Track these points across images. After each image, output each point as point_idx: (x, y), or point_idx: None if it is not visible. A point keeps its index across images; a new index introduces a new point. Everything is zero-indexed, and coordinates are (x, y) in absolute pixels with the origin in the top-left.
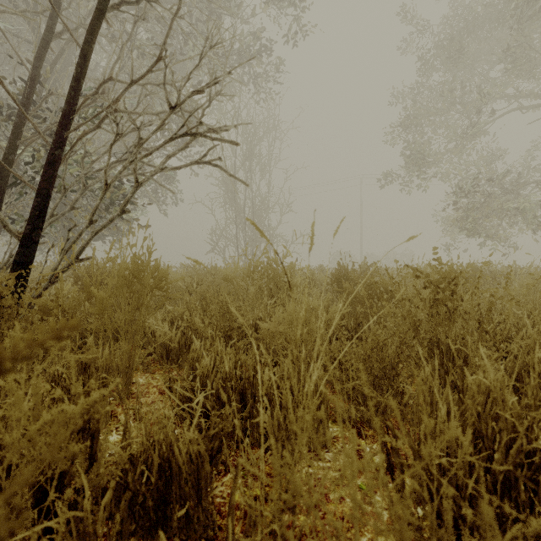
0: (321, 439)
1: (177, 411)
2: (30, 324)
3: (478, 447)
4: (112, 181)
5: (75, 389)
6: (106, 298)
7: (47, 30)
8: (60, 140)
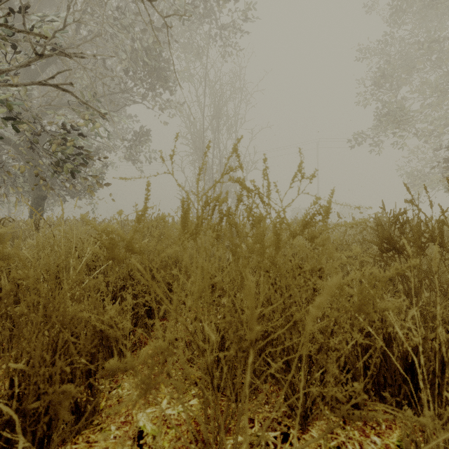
0: None
1: None
2: None
3: None
4: None
5: None
6: None
7: None
8: None
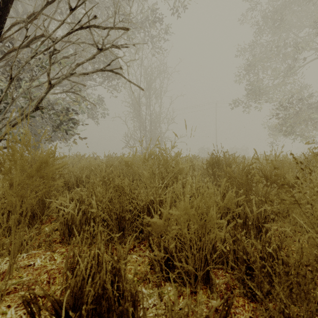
0: None
1: None
2: None
3: None
4: (16, 75)
5: None
6: None
7: None
8: None
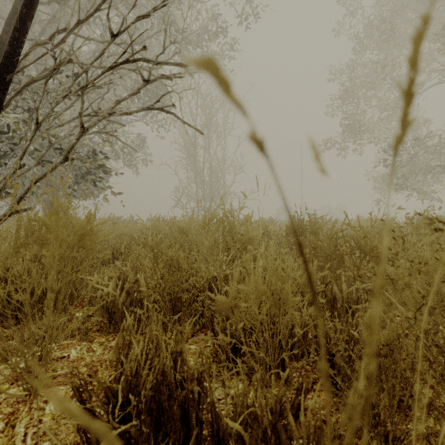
0: None
1: None
2: None
3: None
4: (43, 119)
5: None
6: None
7: None
8: (1, 83)
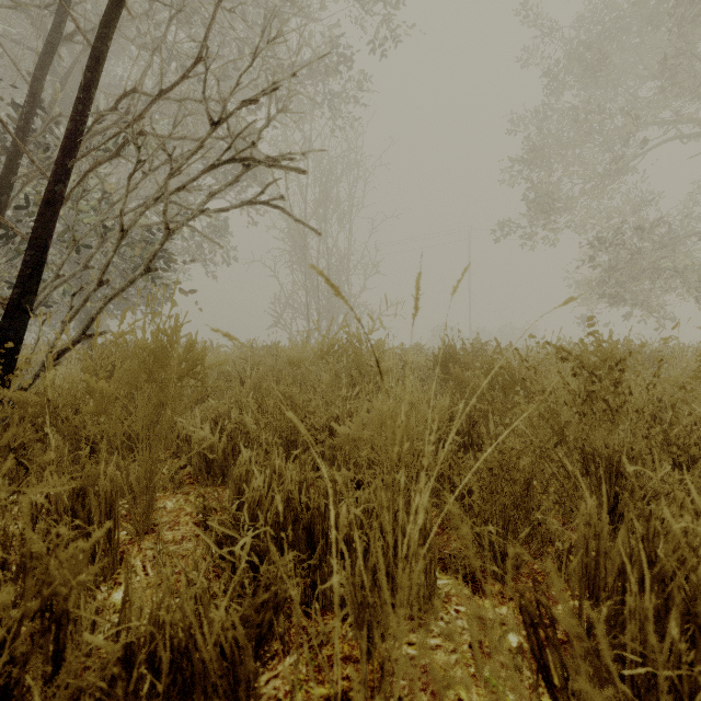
0: (448, 680)
1: (211, 560)
2: (4, 427)
3: (687, 636)
4: (131, 225)
5: (28, 546)
6: (112, 391)
7: (53, 29)
8: (62, 172)
